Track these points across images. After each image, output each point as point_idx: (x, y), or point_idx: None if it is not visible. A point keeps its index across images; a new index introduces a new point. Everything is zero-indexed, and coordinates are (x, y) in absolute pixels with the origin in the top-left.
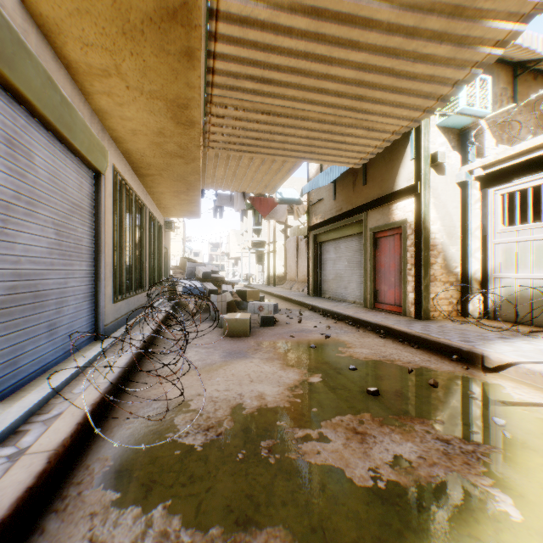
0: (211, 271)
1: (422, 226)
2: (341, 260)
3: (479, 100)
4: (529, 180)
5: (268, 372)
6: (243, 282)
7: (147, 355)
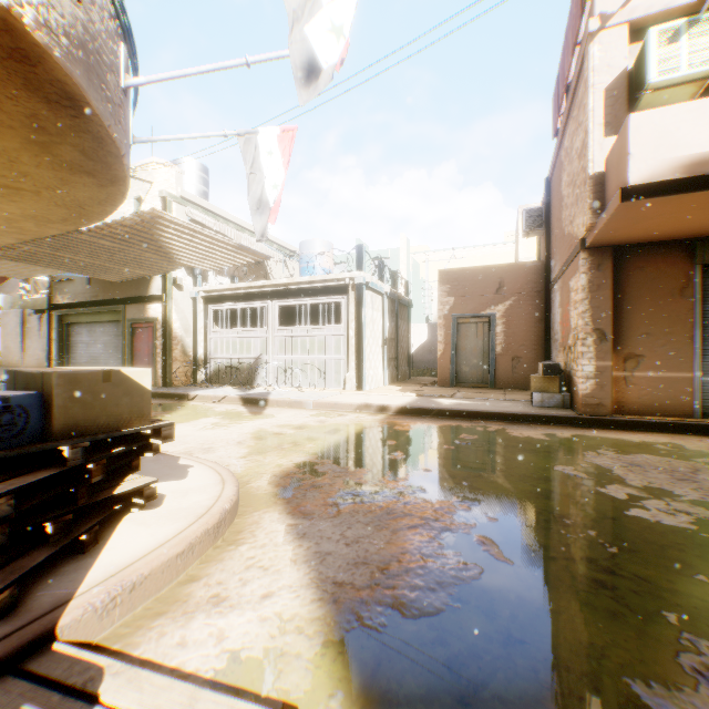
0: None
1: (167, 324)
2: (98, 343)
3: None
4: (224, 305)
5: None
6: None
7: None
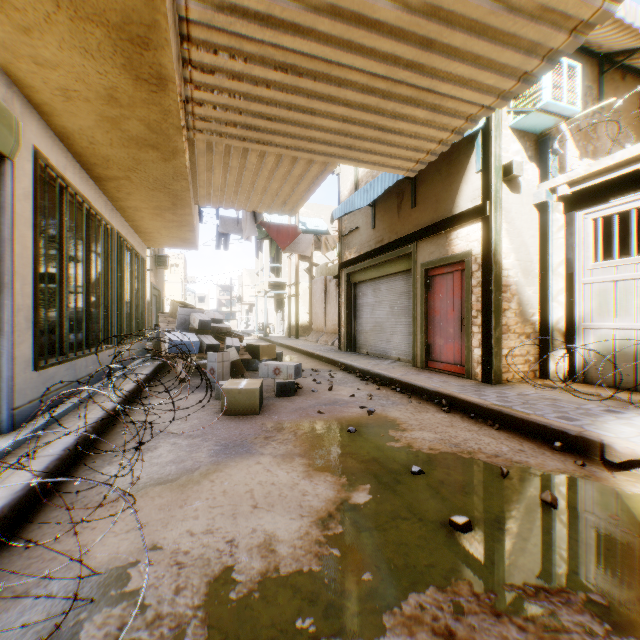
0: (213, 319)
1: (492, 259)
2: (382, 305)
3: (567, 94)
4: (633, 199)
5: (284, 485)
6: (258, 333)
7: (88, 455)
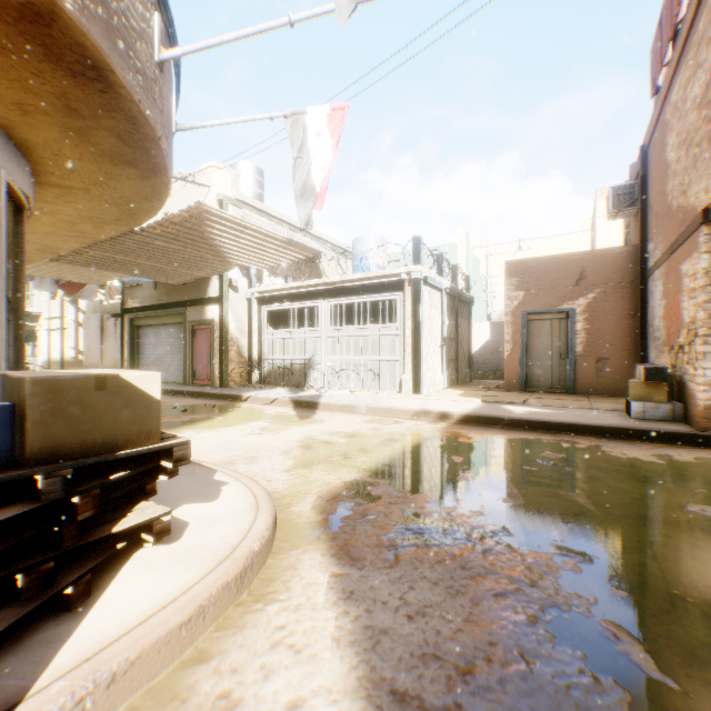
0: None
1: (223, 325)
2: (162, 345)
3: None
4: (278, 306)
5: None
6: None
7: None
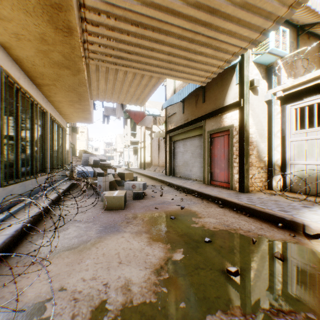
0: (101, 159)
1: (244, 129)
2: (187, 152)
3: (282, 44)
4: (315, 98)
5: (136, 249)
6: (124, 166)
7: (30, 233)
